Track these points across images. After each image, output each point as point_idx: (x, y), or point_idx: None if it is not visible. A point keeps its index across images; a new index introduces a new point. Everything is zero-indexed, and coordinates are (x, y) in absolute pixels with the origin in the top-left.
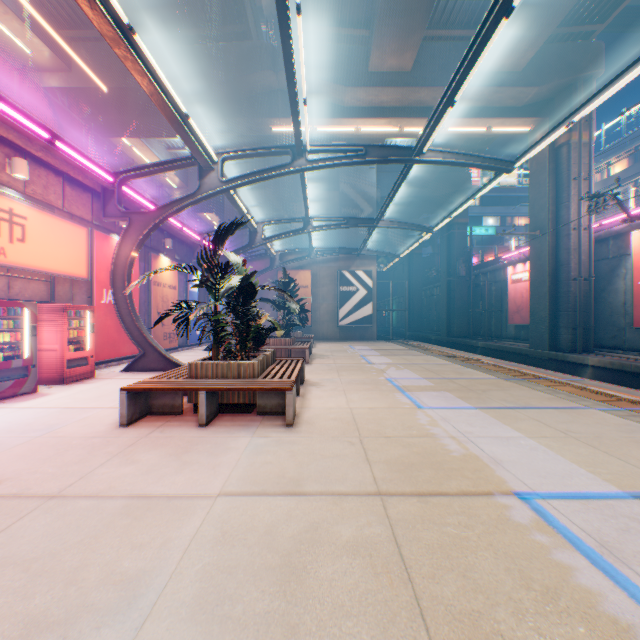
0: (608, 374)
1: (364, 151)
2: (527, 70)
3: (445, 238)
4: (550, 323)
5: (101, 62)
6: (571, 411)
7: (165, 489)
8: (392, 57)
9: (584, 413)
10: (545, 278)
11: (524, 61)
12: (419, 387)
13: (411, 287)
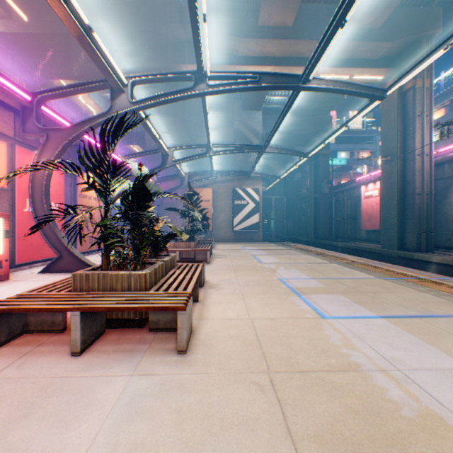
0: (451, 270)
1: (258, 78)
2: (383, 28)
3: (312, 165)
4: (399, 229)
5: (37, 12)
6: None
7: None
8: (277, 13)
9: None
10: (395, 193)
11: (382, 20)
12: (312, 289)
13: (286, 202)
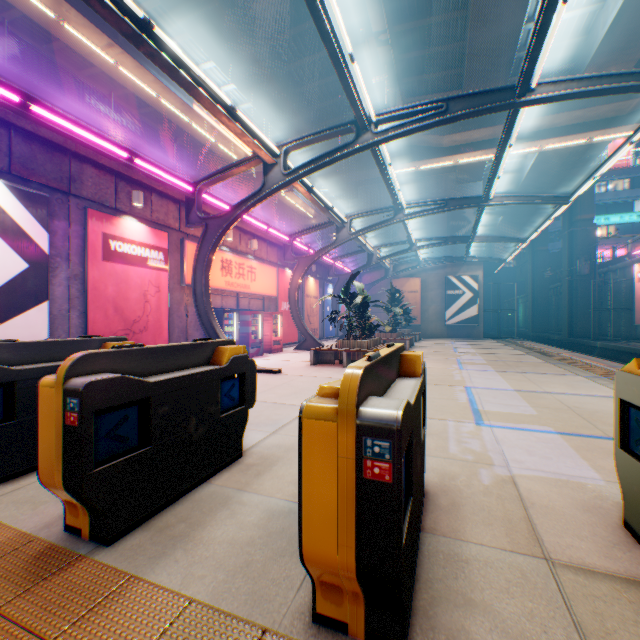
0: None
1: (444, 204)
2: None
3: (566, 236)
4: None
5: None
6: (557, 375)
7: (336, 377)
8: None
9: (564, 376)
10: None
11: None
12: (473, 363)
13: (534, 286)
